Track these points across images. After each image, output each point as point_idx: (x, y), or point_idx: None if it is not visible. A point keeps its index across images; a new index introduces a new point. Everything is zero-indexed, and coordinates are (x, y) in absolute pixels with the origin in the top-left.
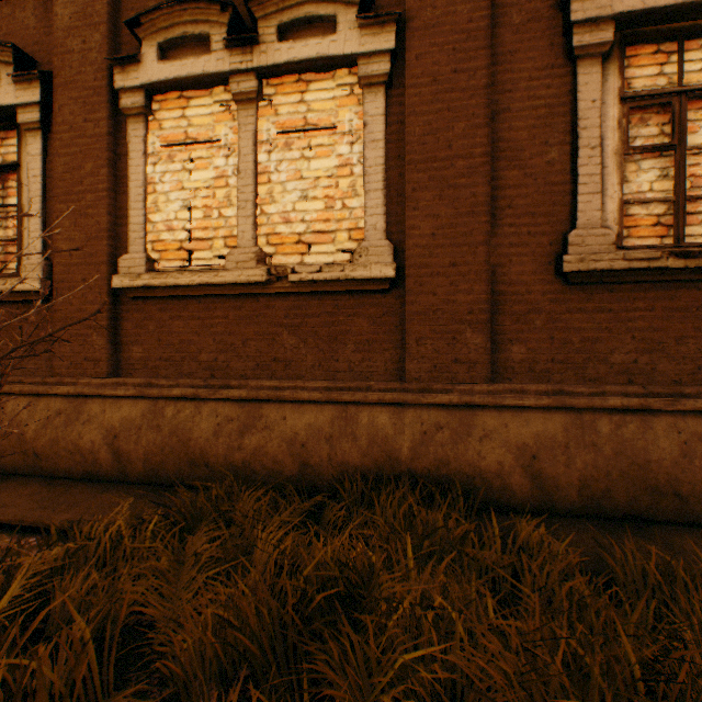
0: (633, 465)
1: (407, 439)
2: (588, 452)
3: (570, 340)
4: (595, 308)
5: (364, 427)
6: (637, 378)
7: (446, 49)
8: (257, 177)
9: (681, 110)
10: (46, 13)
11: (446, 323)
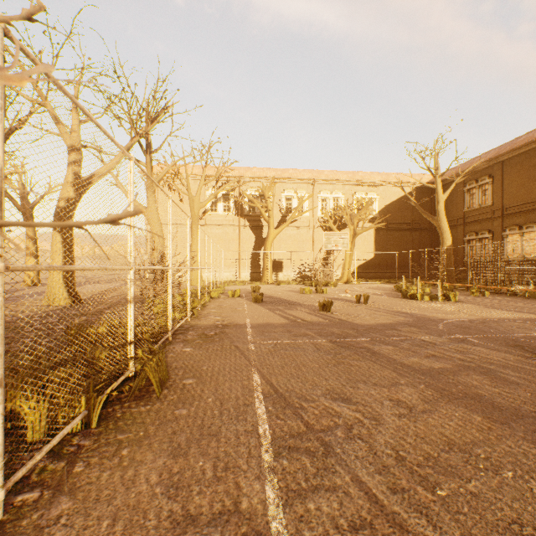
0: None
1: None
2: None
3: None
4: None
5: (535, 277)
6: None
7: None
8: (522, 245)
9: None
10: (491, 224)
11: None
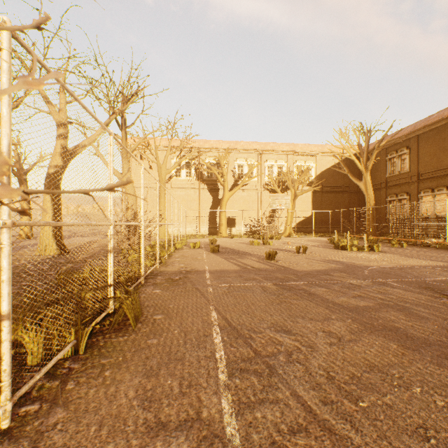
0: None
1: None
2: None
3: None
4: None
5: (445, 231)
6: None
7: None
8: (434, 205)
9: None
10: (409, 187)
11: None
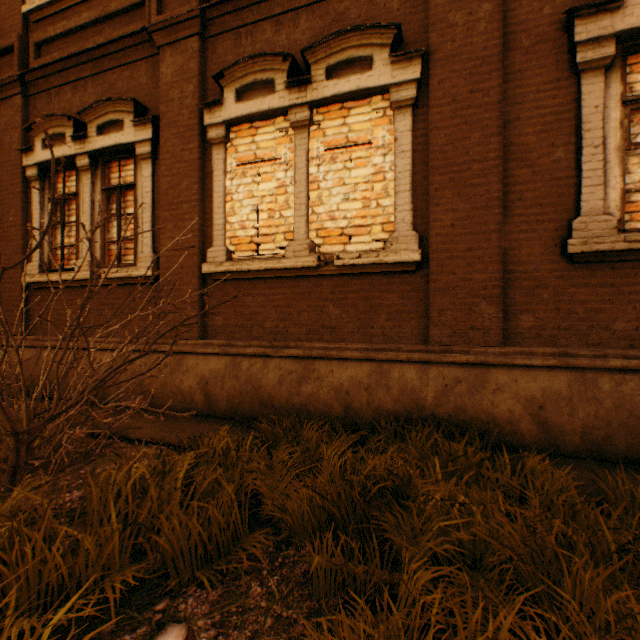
0: (632, 417)
1: (431, 390)
2: (590, 405)
3: (575, 311)
4: (597, 283)
5: (395, 380)
6: (638, 344)
7: (464, 74)
8: (308, 185)
9: None
10: (154, 72)
11: (464, 297)
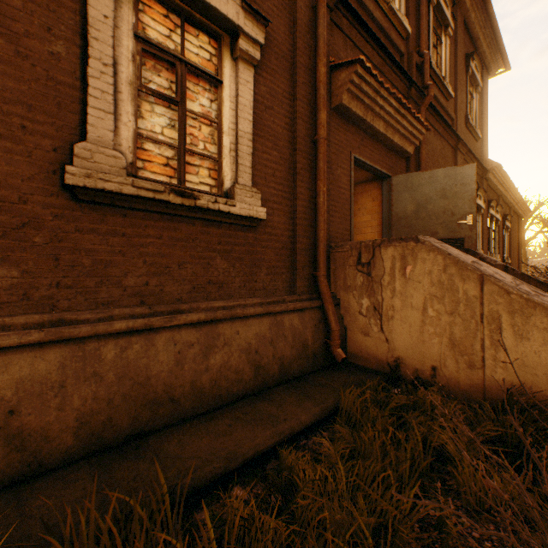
0: (136, 385)
1: None
2: (90, 385)
3: (82, 262)
4: (110, 231)
5: None
6: (150, 299)
7: None
8: None
9: (184, 76)
10: None
11: None
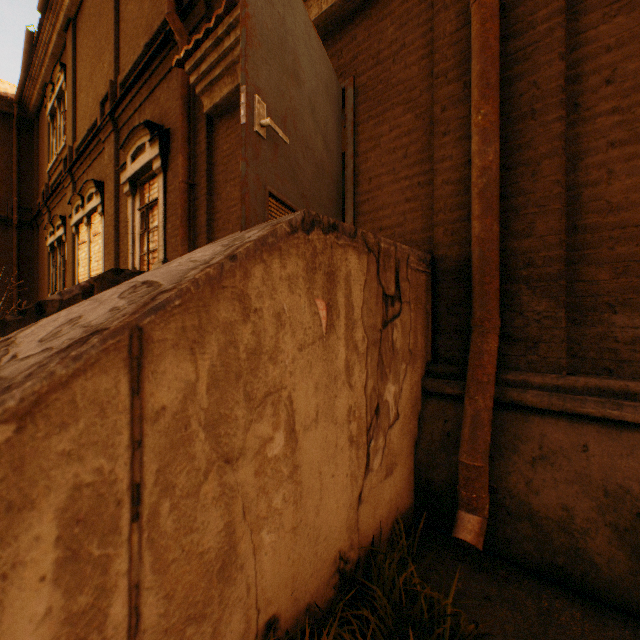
0: None
1: None
2: None
3: None
4: None
5: None
6: None
7: (109, 200)
8: (91, 254)
9: (148, 213)
10: None
11: None
